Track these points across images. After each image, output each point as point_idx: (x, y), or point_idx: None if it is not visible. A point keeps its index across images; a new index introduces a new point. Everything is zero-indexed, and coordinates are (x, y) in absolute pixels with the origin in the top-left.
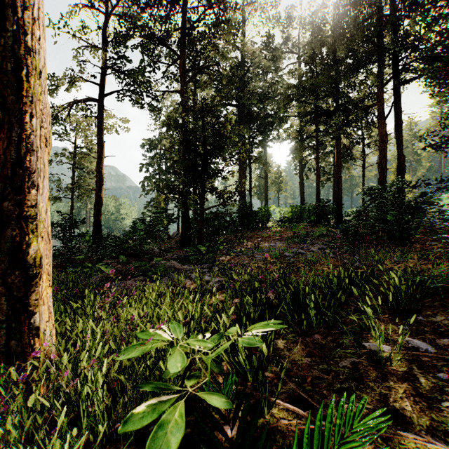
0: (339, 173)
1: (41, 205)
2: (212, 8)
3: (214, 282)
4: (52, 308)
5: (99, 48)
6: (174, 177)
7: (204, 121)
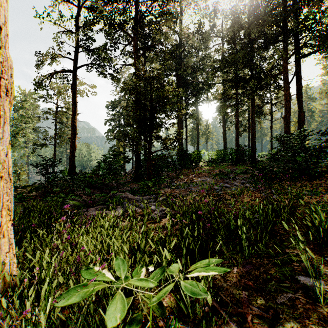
0: (254, 125)
1: (1, 148)
2: (157, 1)
3: (158, 211)
4: (13, 239)
5: (73, 33)
6: (129, 129)
7: (151, 84)
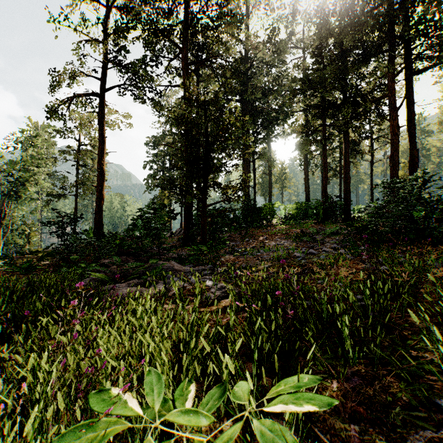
0: (348, 168)
1: None
2: None
3: (216, 289)
4: None
5: (100, 42)
6: (177, 174)
7: (206, 111)
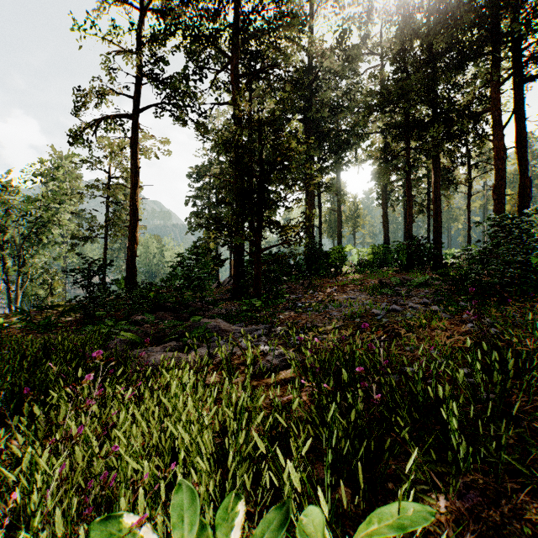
0: (438, 202)
1: None
2: None
3: (273, 356)
4: None
5: (133, 53)
6: (225, 212)
7: (261, 132)
